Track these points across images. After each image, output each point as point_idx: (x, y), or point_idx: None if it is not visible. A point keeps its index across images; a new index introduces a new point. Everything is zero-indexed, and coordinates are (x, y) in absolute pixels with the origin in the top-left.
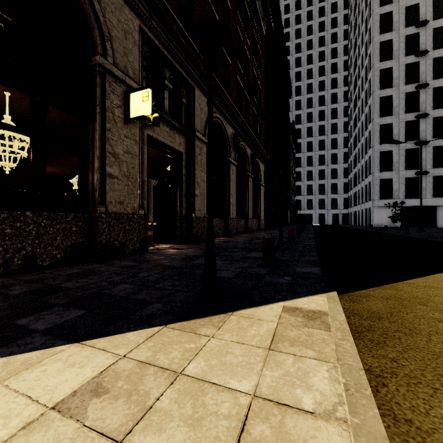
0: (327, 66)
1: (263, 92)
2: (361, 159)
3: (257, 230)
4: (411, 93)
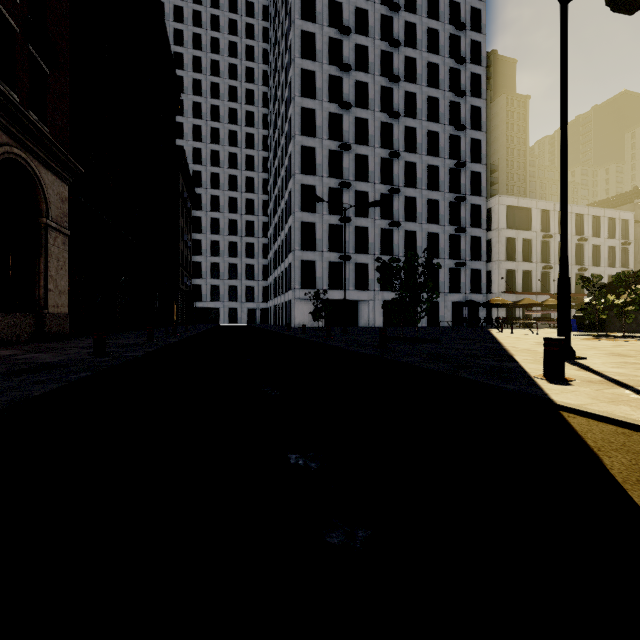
0: (241, 91)
1: (63, 7)
2: (281, 231)
3: (35, 339)
4: (335, 153)
